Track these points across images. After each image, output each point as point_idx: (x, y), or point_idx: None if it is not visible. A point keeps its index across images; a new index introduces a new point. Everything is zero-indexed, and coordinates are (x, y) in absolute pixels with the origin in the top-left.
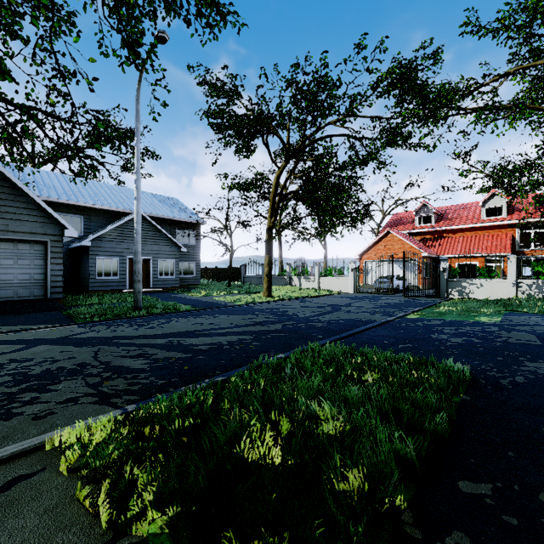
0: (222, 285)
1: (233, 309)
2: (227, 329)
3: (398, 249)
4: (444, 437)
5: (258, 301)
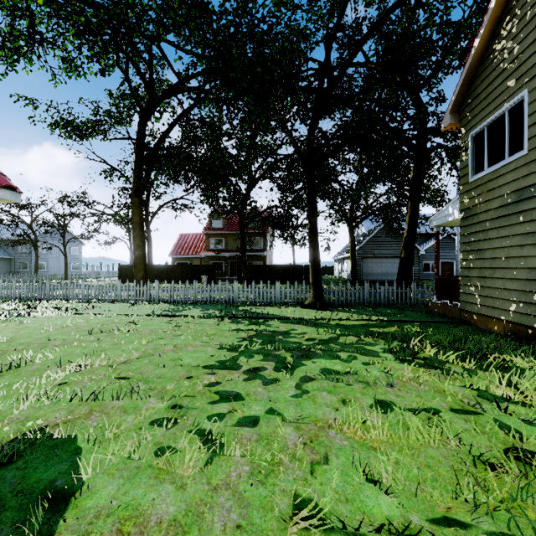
0: None
1: None
2: None
3: None
4: None
5: None
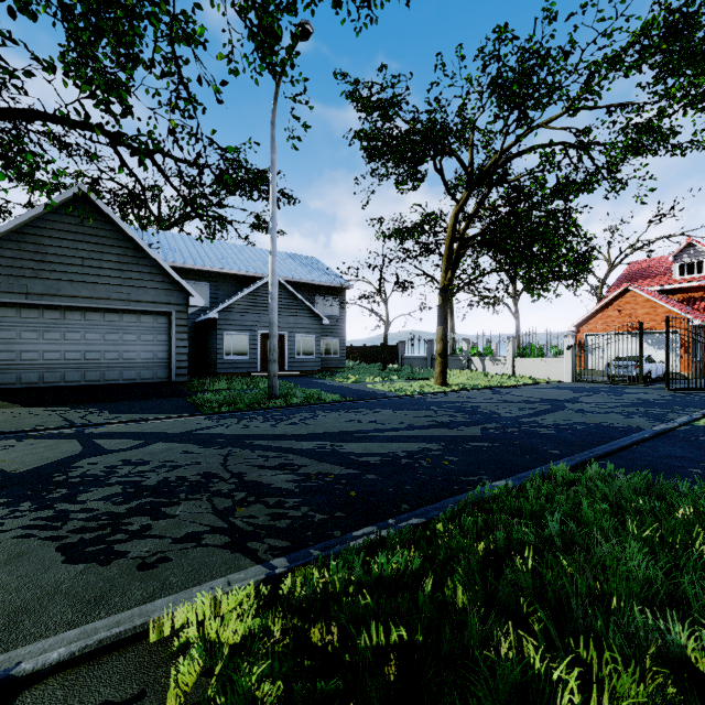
0: (373, 368)
1: (397, 402)
2: (398, 431)
3: (644, 315)
4: None
5: (429, 391)
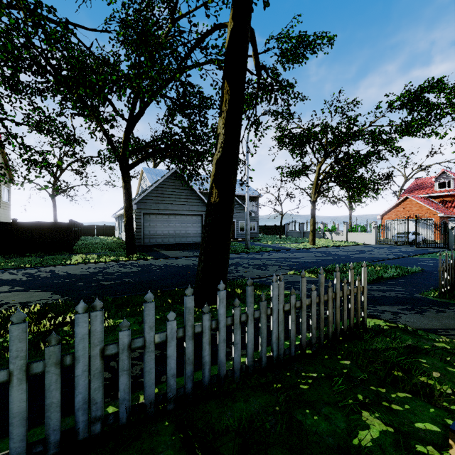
0: (274, 237)
1: (297, 251)
2: (305, 257)
3: (416, 211)
4: (399, 276)
5: (308, 247)
